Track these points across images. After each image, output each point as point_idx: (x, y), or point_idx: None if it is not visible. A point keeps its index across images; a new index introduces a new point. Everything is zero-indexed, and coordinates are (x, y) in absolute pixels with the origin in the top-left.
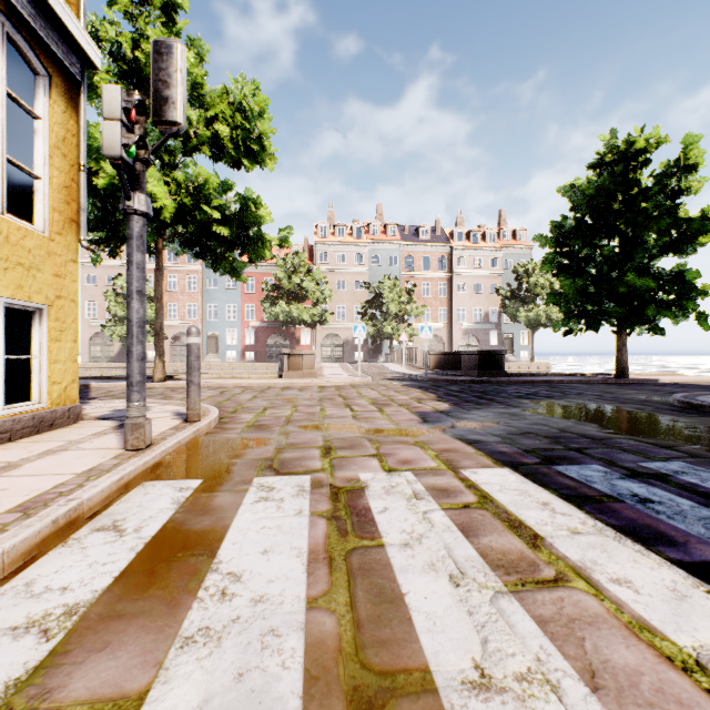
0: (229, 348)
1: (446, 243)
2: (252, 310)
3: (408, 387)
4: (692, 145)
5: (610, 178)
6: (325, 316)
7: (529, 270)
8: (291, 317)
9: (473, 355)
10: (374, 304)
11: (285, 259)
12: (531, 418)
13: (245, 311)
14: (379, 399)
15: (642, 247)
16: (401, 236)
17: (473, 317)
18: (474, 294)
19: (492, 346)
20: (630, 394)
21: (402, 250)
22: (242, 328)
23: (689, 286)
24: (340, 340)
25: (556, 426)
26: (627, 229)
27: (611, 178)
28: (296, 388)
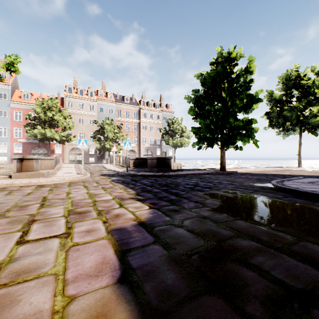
0: (0, 155)
1: (137, 106)
2: (19, 131)
3: (115, 183)
4: (252, 61)
5: (222, 69)
6: (70, 137)
7: (173, 122)
8: (46, 137)
9: (153, 159)
10: (100, 132)
11: (43, 101)
12: (241, 229)
13: (14, 131)
14: (81, 203)
15: (235, 106)
16: (115, 99)
17: (149, 142)
18: (150, 131)
19: (157, 155)
20: (244, 182)
21: (115, 106)
22: (11, 143)
23: (250, 127)
24: (80, 151)
25: (290, 250)
26: (227, 97)
27: (222, 69)
28: (8, 190)
